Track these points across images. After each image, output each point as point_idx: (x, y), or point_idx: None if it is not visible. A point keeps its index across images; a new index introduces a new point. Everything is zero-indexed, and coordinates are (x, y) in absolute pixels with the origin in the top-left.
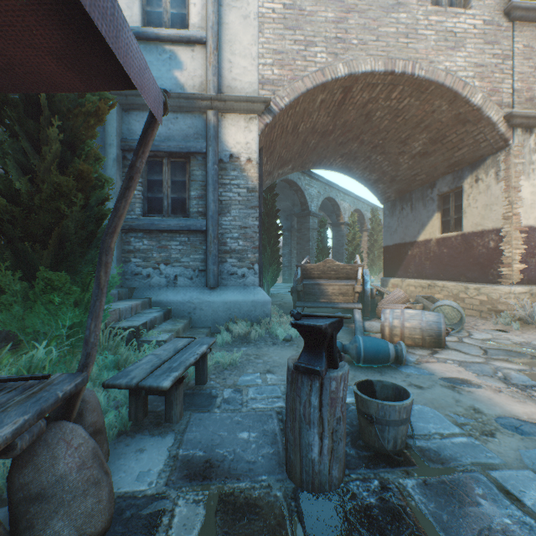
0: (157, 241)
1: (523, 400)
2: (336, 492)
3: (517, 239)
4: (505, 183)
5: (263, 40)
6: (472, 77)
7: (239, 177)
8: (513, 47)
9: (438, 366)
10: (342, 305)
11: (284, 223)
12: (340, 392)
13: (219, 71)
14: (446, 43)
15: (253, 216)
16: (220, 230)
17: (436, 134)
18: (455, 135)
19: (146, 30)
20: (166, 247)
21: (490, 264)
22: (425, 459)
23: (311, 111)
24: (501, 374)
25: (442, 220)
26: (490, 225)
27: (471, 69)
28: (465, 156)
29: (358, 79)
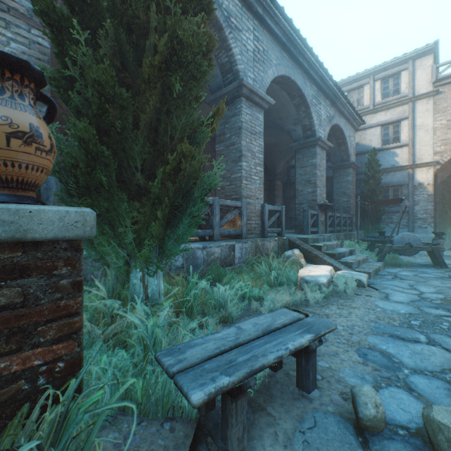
0: (387, 216)
1: None
2: None
3: None
4: None
5: (435, 137)
6: None
7: (423, 191)
8: None
9: None
10: None
11: None
12: (440, 243)
13: (413, 154)
14: None
15: (430, 205)
16: (414, 211)
17: None
18: None
19: (383, 147)
20: (390, 218)
21: None
22: None
23: None
24: None
25: None
26: None
27: None
28: None
29: None
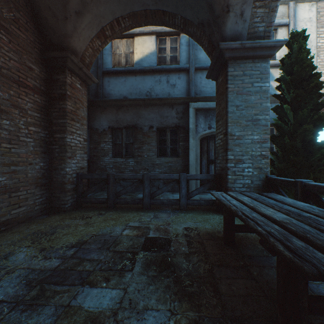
0: None
1: None
2: None
3: None
4: None
5: (319, 60)
6: None
7: None
8: None
9: None
10: None
11: None
12: None
13: None
14: None
15: None
16: None
17: None
18: None
19: None
20: None
21: None
22: None
23: None
24: None
25: None
26: None
27: None
28: None
29: None
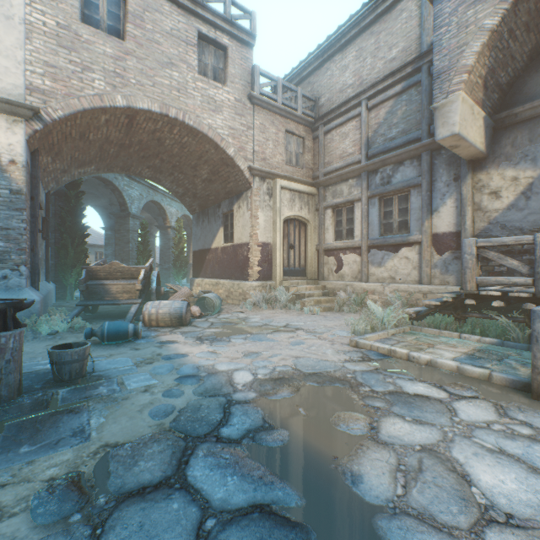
0: None
1: (195, 346)
2: (5, 404)
3: (257, 251)
4: (251, 212)
5: (32, 48)
6: (228, 135)
7: (0, 177)
8: (254, 122)
9: (169, 336)
10: (124, 301)
11: (107, 221)
12: (11, 344)
13: None
14: (210, 106)
15: (19, 218)
16: None
17: (214, 168)
18: (224, 172)
19: None
20: None
21: (245, 267)
22: (90, 379)
23: (98, 126)
24: (201, 335)
25: (225, 233)
26: (245, 240)
27: (227, 130)
28: (233, 188)
29: (139, 112)
